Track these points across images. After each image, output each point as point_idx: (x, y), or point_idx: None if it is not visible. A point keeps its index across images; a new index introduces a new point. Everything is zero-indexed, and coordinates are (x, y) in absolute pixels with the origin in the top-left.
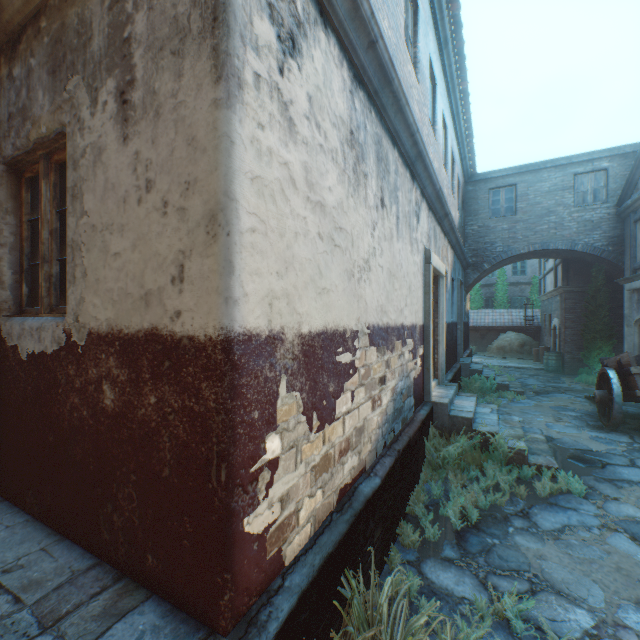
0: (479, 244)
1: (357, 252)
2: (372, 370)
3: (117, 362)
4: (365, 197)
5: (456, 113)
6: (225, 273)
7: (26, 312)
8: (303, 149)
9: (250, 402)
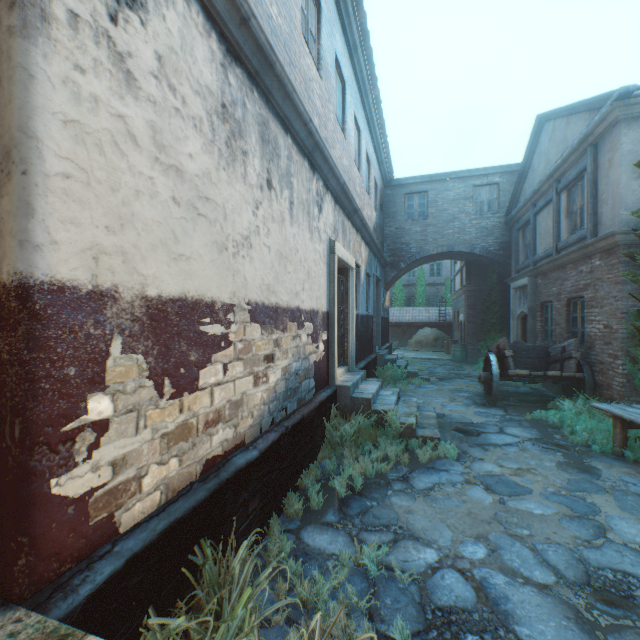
0: (396, 244)
1: (233, 226)
2: (255, 346)
3: None
4: (245, 174)
5: (371, 118)
6: (19, 214)
7: None
8: (149, 107)
9: (62, 357)
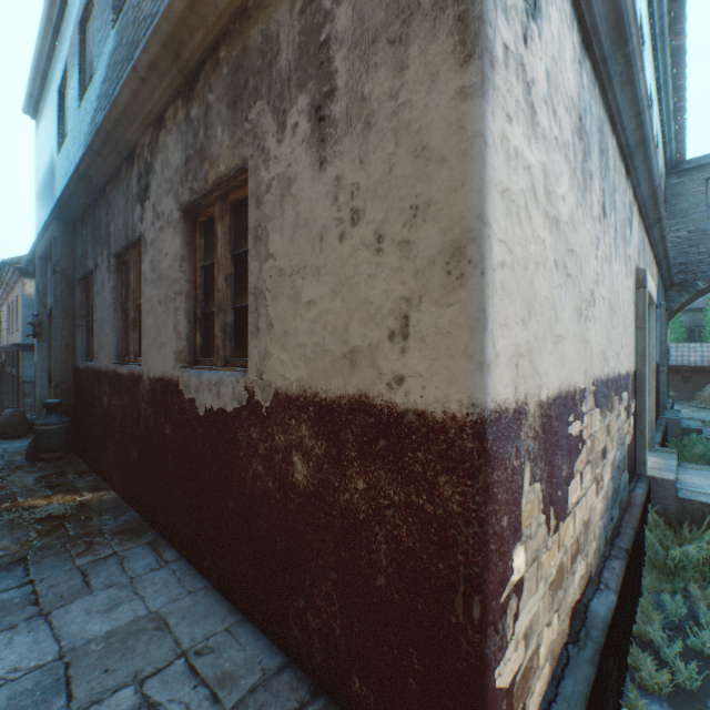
0: (689, 255)
1: (583, 281)
2: (595, 440)
3: (310, 431)
4: (590, 205)
5: (662, 81)
6: (479, 328)
7: (200, 363)
8: (541, 146)
9: (499, 505)
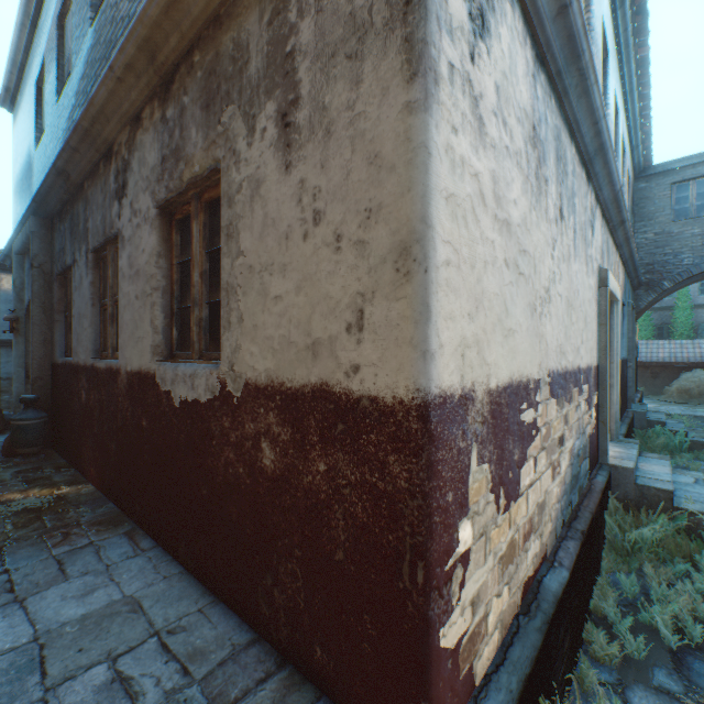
0: (656, 256)
1: (538, 279)
2: (551, 428)
3: (277, 419)
4: (545, 208)
5: (629, 90)
6: (422, 320)
7: (176, 356)
8: (491, 154)
9: (444, 481)
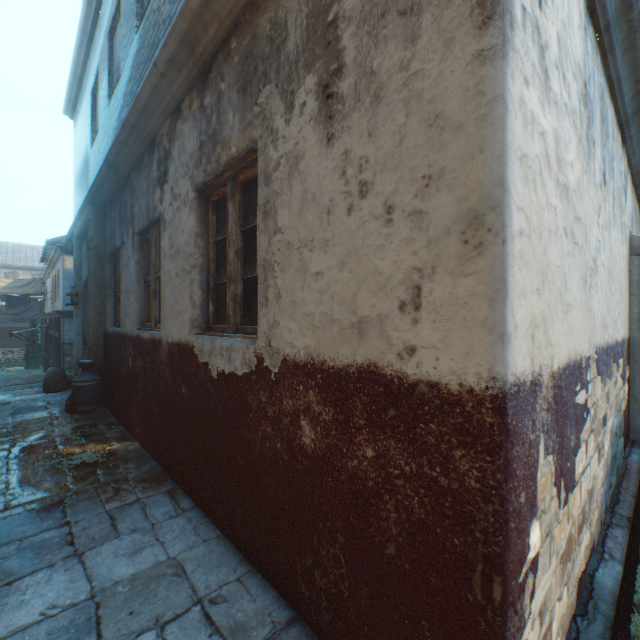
0: None
1: (587, 249)
2: (597, 408)
3: (318, 397)
4: (592, 172)
5: None
6: (500, 299)
7: (212, 329)
8: (553, 111)
9: (517, 481)
